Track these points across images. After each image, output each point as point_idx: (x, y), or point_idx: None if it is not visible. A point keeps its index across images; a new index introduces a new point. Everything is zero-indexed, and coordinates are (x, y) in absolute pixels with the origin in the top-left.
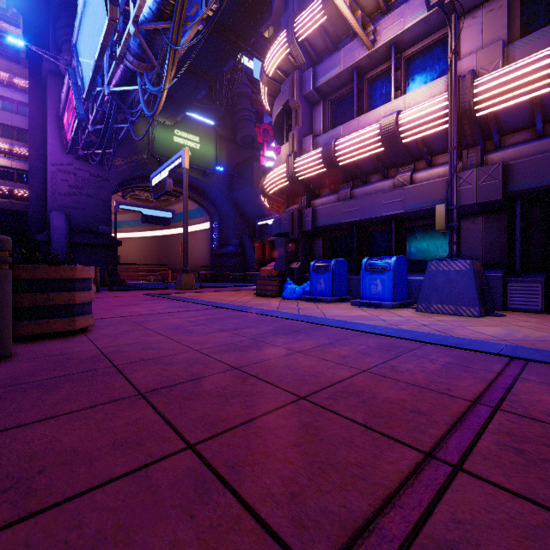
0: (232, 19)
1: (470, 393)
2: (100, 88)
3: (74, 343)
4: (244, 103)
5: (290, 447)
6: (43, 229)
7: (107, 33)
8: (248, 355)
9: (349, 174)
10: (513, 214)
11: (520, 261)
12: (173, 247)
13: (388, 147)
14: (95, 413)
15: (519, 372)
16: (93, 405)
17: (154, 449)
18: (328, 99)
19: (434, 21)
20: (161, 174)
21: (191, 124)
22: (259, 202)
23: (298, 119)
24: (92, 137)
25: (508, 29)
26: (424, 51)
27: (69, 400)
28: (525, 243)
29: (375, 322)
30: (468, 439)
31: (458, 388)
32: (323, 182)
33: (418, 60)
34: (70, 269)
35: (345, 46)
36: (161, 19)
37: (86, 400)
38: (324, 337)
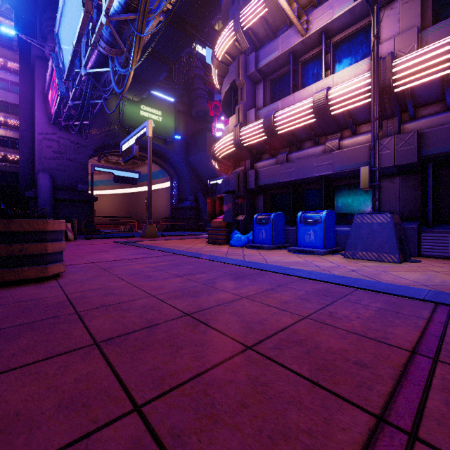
0: (188, 13)
1: (407, 341)
2: (78, 70)
3: (45, 288)
4: (198, 83)
5: (238, 409)
6: (31, 187)
7: (83, 23)
8: (199, 301)
9: (286, 141)
10: (425, 175)
11: (432, 215)
12: (140, 202)
13: (319, 118)
14: (48, 367)
15: (447, 318)
16: (48, 356)
17: (99, 411)
18: (268, 78)
19: (358, 12)
20: (129, 142)
21: (154, 100)
22: (210, 165)
23: (243, 95)
24: (72, 110)
25: (421, 18)
26: (350, 38)
27: (26, 350)
28: (436, 199)
29: (310, 268)
30: (416, 398)
31: (394, 337)
32: (264, 148)
33: (344, 45)
34: (43, 222)
35: (282, 34)
36: (128, 11)
37: (42, 351)
38: (267, 282)
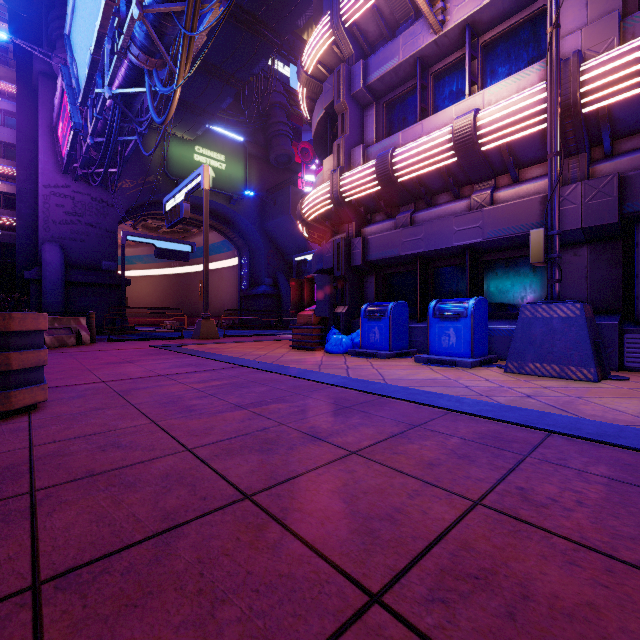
0: (263, 8)
1: None
2: (99, 90)
3: None
4: (279, 116)
5: None
6: (34, 264)
7: (105, 17)
8: (272, 461)
9: (410, 194)
10: (629, 243)
11: None
12: (194, 287)
13: (463, 157)
14: None
15: None
16: None
17: None
18: (383, 100)
19: None
20: (177, 198)
21: (215, 139)
22: (296, 233)
23: (345, 126)
24: (92, 152)
25: None
26: (508, 35)
27: None
28: None
29: (456, 391)
30: None
31: None
32: (377, 205)
33: (500, 47)
34: (2, 317)
35: (404, 31)
36: None
37: None
38: (390, 419)
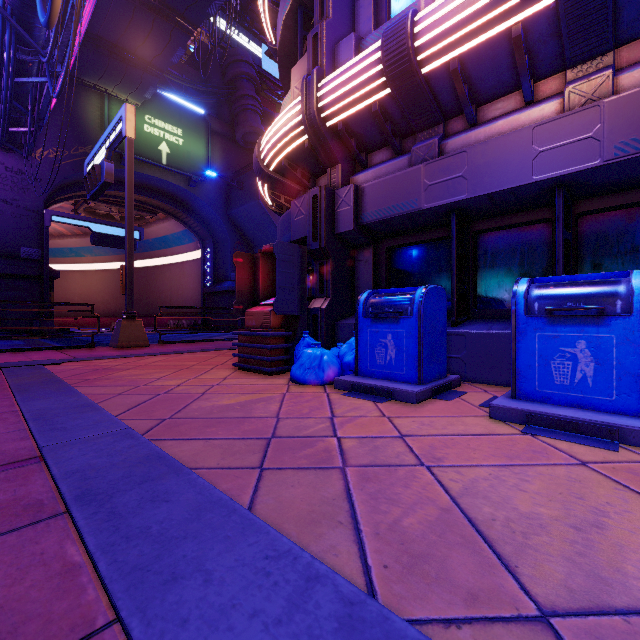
0: None
1: None
2: None
3: None
4: (246, 88)
5: None
6: None
7: None
8: None
9: (437, 106)
10: None
11: None
12: (152, 283)
13: None
14: None
15: None
16: None
17: None
18: None
19: None
20: (98, 157)
21: (170, 109)
22: (266, 222)
23: (326, 5)
24: None
25: None
26: None
27: None
28: None
29: None
30: None
31: None
32: (377, 133)
33: None
34: None
35: None
36: None
37: None
38: None
